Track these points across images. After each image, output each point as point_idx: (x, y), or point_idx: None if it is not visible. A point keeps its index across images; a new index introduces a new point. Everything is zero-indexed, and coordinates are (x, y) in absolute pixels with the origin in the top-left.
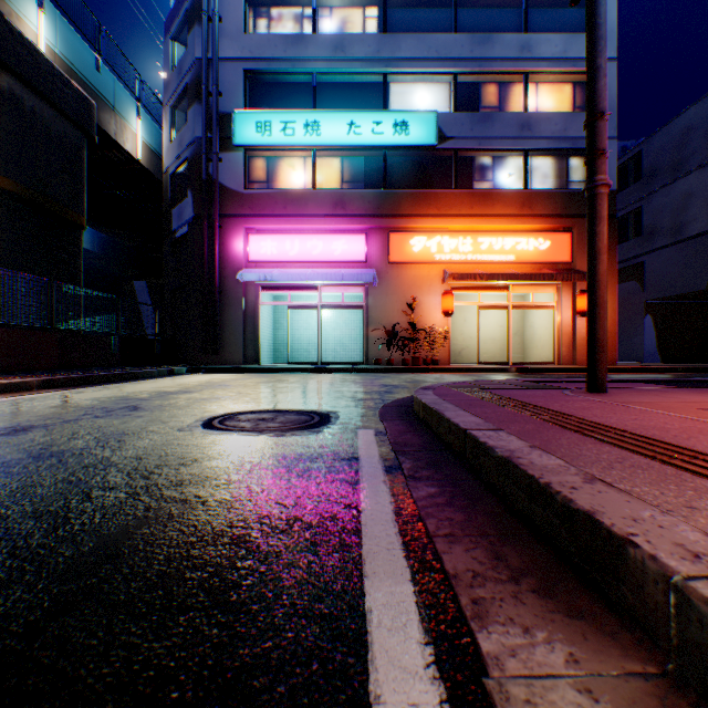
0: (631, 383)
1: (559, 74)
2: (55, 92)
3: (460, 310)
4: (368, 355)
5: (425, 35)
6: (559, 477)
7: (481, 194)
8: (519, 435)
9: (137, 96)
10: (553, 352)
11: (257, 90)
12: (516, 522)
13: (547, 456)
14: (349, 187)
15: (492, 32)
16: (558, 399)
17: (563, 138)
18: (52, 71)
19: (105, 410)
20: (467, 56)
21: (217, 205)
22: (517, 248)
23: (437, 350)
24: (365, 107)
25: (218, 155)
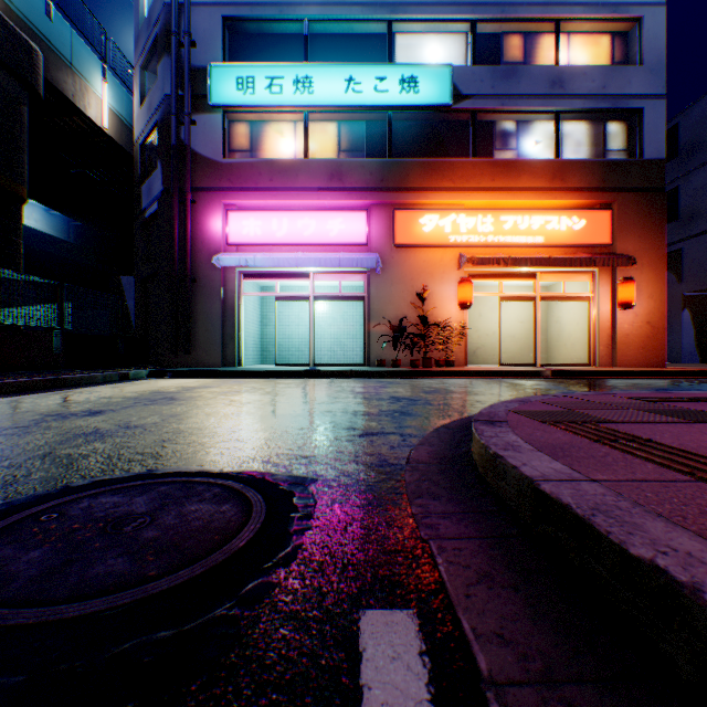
0: None
1: (596, 22)
2: None
3: (475, 303)
4: (370, 355)
5: None
6: None
7: (504, 163)
8: None
9: (103, 56)
10: (588, 351)
11: (238, 42)
12: None
13: None
14: (347, 157)
15: None
16: None
17: (602, 97)
18: None
19: None
20: None
21: (189, 175)
22: (546, 228)
23: (451, 349)
24: (366, 63)
25: (191, 116)
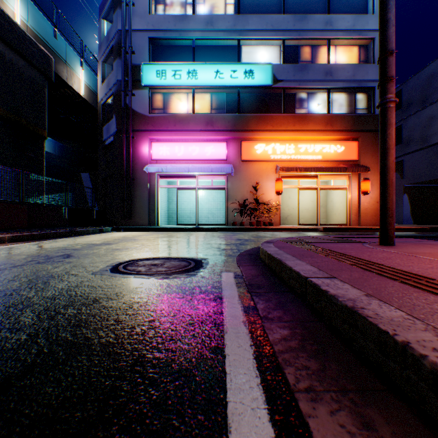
0: (405, 238)
1: (350, 40)
2: (26, 50)
3: (286, 191)
4: (228, 219)
5: (264, 15)
6: (412, 334)
7: (300, 116)
8: (351, 283)
9: (81, 55)
10: (346, 217)
11: (157, 50)
12: (368, 373)
13: (386, 306)
14: (215, 112)
15: (307, 13)
16: (363, 251)
17: (353, 81)
18: (24, 36)
19: (46, 258)
20: (291, 29)
21: (131, 123)
22: (323, 151)
23: (272, 216)
24: (226, 61)
25: (132, 91)
